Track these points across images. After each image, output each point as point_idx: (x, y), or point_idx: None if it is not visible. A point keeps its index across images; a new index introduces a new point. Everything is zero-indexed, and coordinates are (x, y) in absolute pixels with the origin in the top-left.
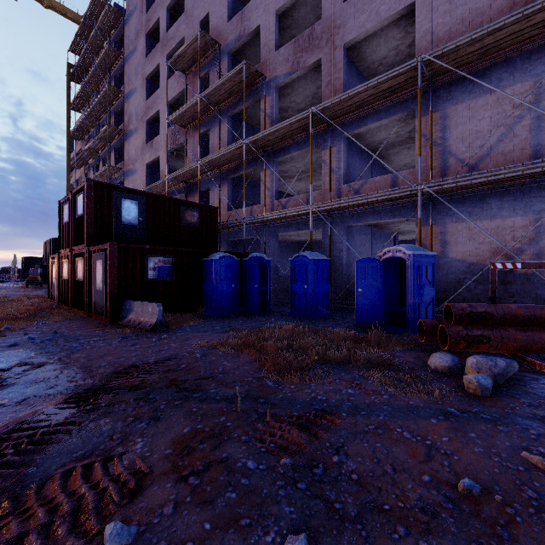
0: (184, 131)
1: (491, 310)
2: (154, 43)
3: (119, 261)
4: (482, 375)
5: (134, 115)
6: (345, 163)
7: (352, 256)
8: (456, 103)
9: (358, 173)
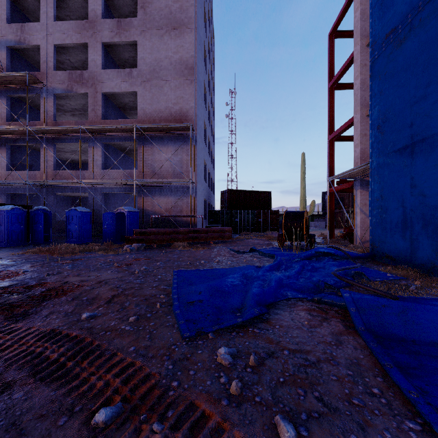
0: None
1: (147, 231)
2: None
3: None
4: (132, 247)
5: None
6: (103, 158)
7: (108, 209)
8: (153, 146)
9: (113, 162)
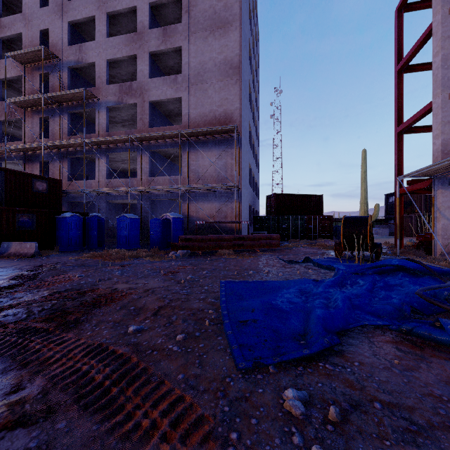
0: (21, 110)
1: (192, 237)
2: None
3: None
4: (177, 254)
5: None
6: (150, 166)
7: (155, 216)
8: (198, 150)
9: (159, 169)
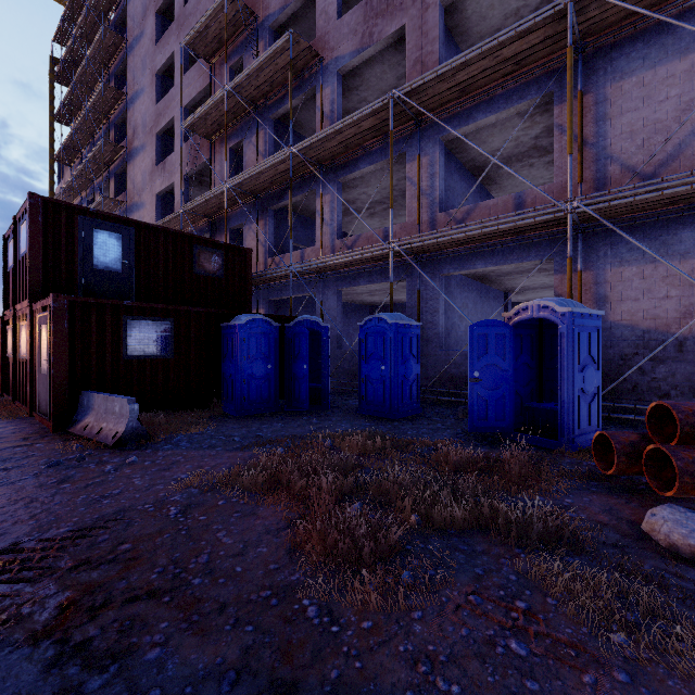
0: (208, 145)
1: None
2: (169, 26)
3: (72, 325)
4: None
5: (140, 126)
6: (441, 181)
7: (450, 322)
8: (621, 78)
9: (459, 200)
